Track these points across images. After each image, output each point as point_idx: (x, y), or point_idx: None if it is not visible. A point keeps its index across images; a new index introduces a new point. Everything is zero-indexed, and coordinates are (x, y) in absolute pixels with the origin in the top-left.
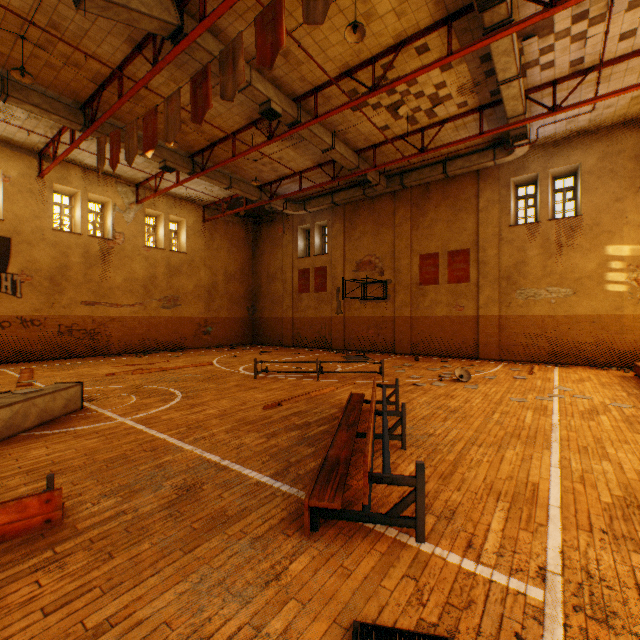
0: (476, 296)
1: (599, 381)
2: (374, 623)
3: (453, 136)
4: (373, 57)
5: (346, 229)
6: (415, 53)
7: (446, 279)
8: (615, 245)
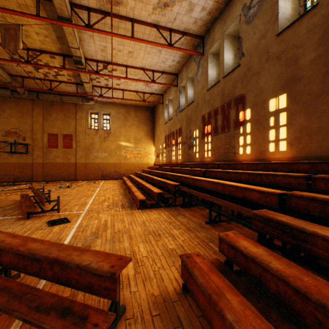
0: (76, 154)
1: (113, 183)
2: (52, 220)
3: (66, 87)
4: (28, 48)
5: None
6: (49, 56)
7: (62, 146)
8: (120, 141)
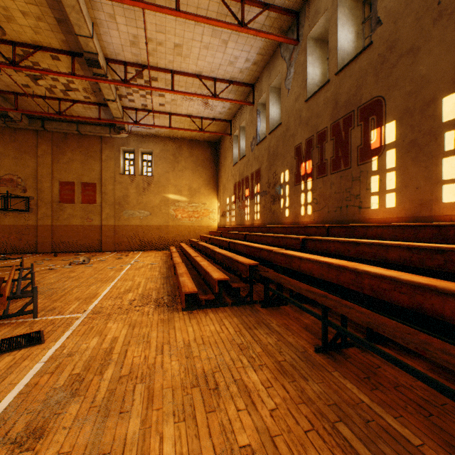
0: (101, 213)
1: (155, 256)
2: (9, 337)
3: (84, 111)
4: (14, 42)
5: None
6: (51, 57)
7: (81, 200)
8: (167, 193)
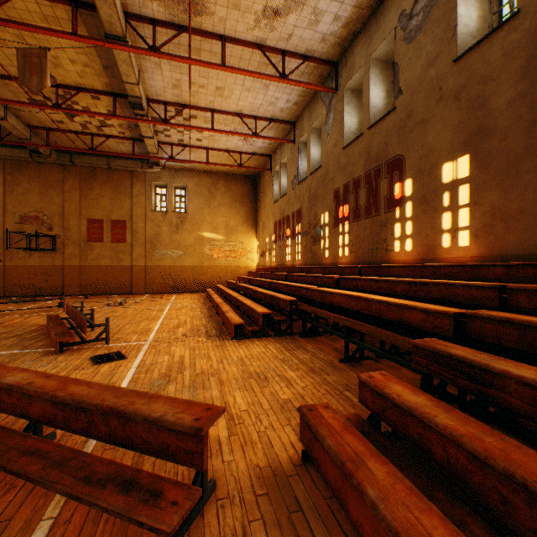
0: (132, 252)
1: (191, 298)
2: (98, 355)
3: (116, 145)
4: (57, 84)
5: (7, 182)
6: (91, 97)
7: (110, 239)
8: (202, 231)
